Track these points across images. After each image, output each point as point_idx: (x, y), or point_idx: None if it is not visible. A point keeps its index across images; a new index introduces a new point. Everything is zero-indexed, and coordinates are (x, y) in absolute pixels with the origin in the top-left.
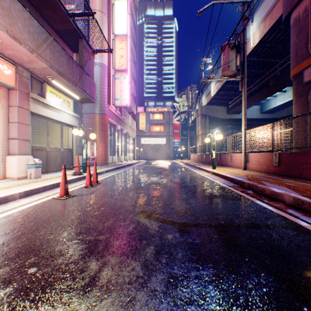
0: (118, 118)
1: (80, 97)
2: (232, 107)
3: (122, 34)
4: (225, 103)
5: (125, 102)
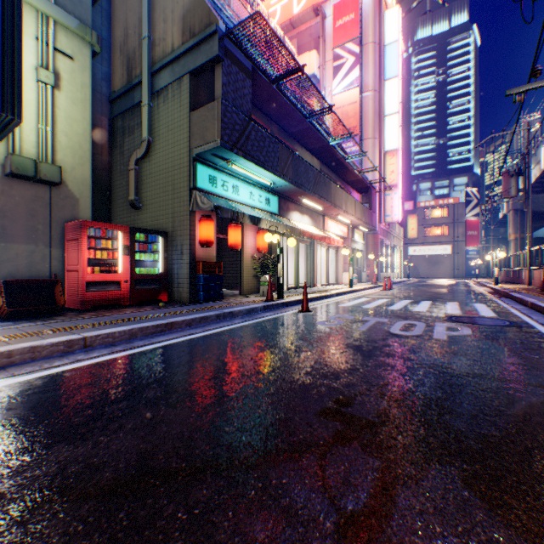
0: (385, 232)
1: (367, 230)
2: None
3: (392, 149)
4: None
5: (395, 218)
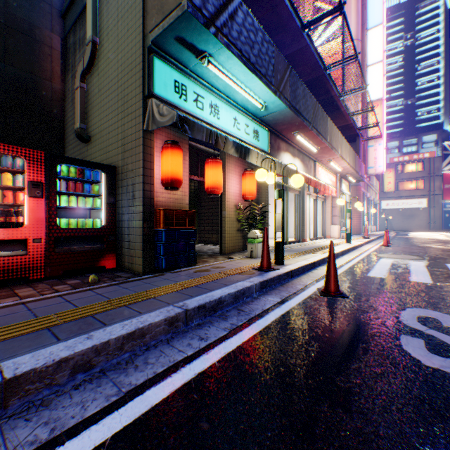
0: (365, 184)
1: (355, 181)
2: None
3: (376, 99)
4: None
5: (379, 170)
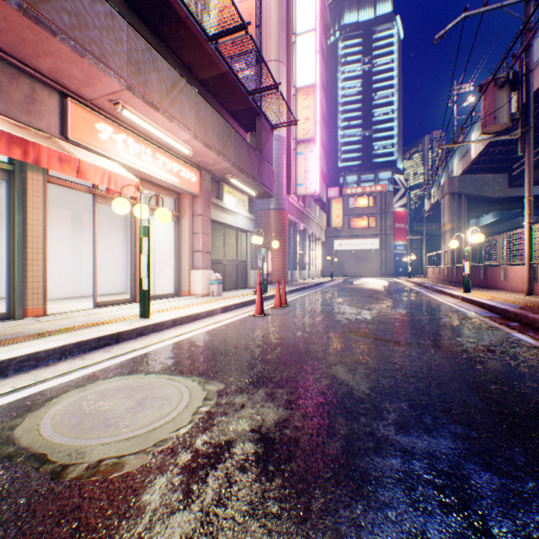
0: (300, 212)
1: (257, 193)
2: (519, 173)
3: (307, 85)
4: (505, 167)
5: (311, 189)
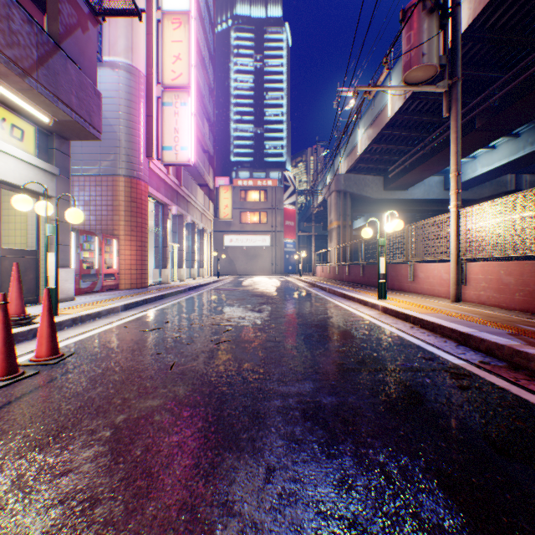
0: (174, 191)
1: (52, 119)
2: (394, 176)
3: (179, 11)
4: (381, 170)
5: (184, 155)
